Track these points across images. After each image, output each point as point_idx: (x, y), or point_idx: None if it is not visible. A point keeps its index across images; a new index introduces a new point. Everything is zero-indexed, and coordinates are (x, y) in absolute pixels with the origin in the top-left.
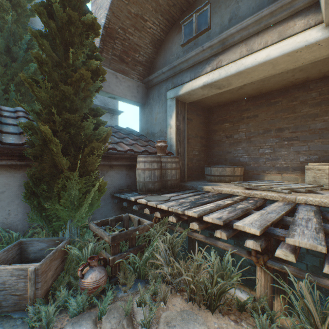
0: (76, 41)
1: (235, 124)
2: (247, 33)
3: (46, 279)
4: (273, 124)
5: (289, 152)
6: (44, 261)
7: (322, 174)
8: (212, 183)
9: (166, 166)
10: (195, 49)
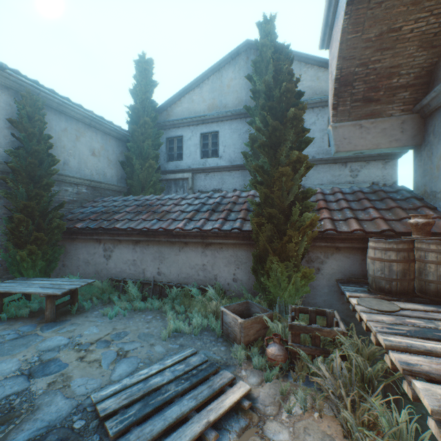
0: (281, 140)
1: None
2: None
3: (248, 333)
4: None
5: None
6: (247, 320)
7: None
8: None
9: (425, 257)
10: None
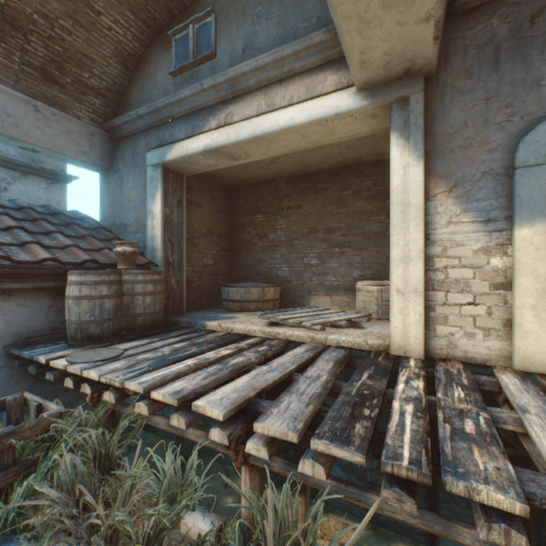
0: None
1: (271, 217)
2: (265, 76)
3: None
4: (321, 221)
5: (340, 265)
6: None
7: (371, 298)
8: (226, 315)
9: (134, 289)
10: (190, 86)
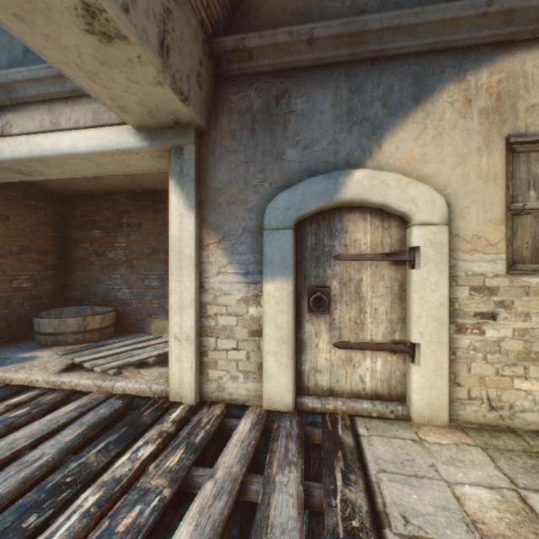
0: None
1: (110, 233)
2: (47, 90)
3: None
4: (162, 241)
5: None
6: None
7: None
8: (27, 354)
9: None
10: None
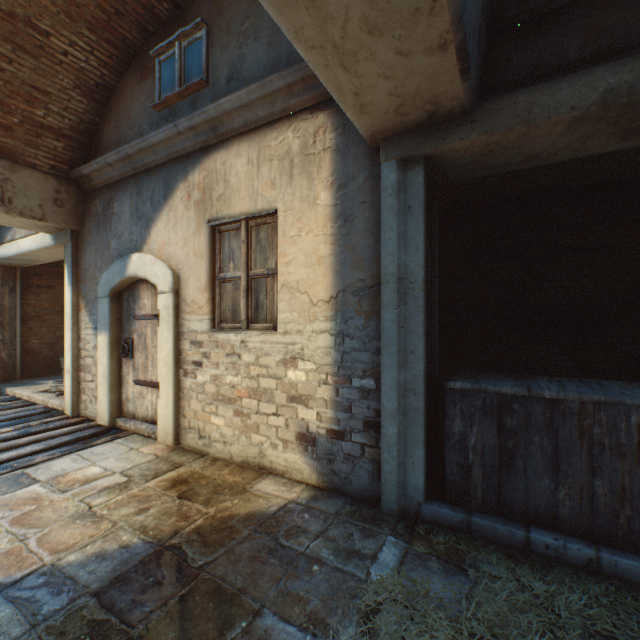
0: None
1: None
2: None
3: None
4: None
5: None
6: None
7: None
8: (46, 381)
9: None
10: None
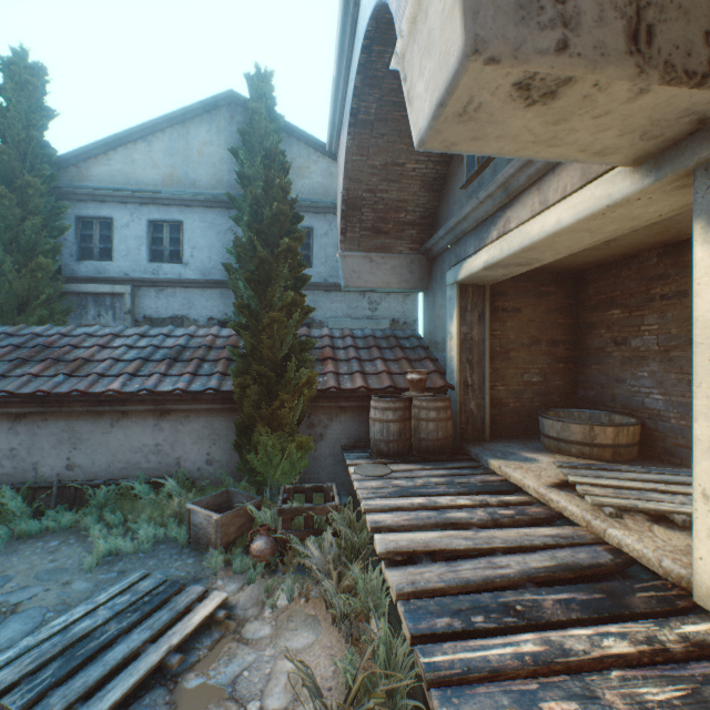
0: (273, 275)
1: (633, 313)
2: (534, 170)
3: (228, 532)
4: None
5: None
6: (226, 514)
7: None
8: (528, 454)
9: (419, 414)
10: (469, 202)
